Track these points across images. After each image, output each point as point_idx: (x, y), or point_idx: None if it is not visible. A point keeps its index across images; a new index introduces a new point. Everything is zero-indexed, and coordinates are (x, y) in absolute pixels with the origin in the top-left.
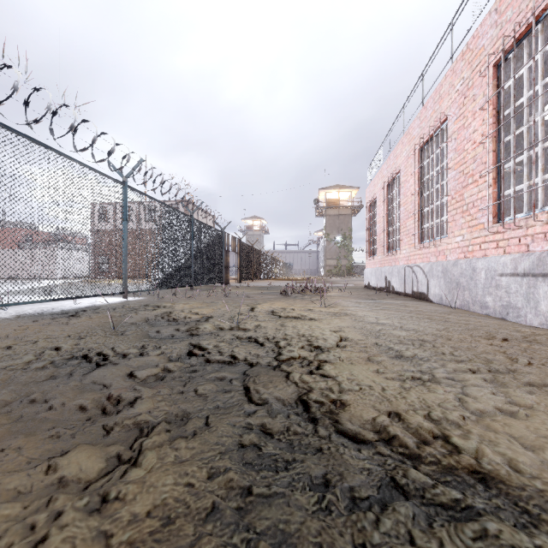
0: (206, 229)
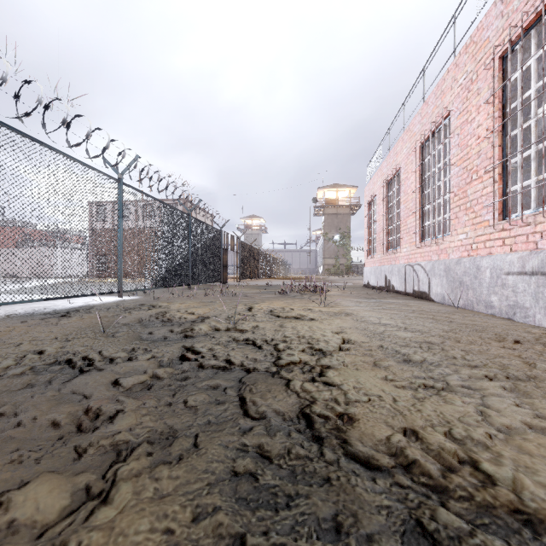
0: (204, 228)
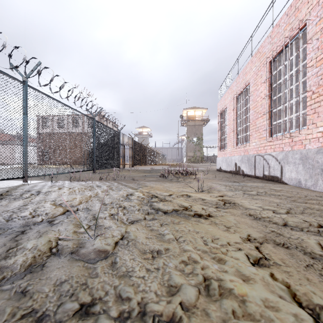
0: (106, 129)
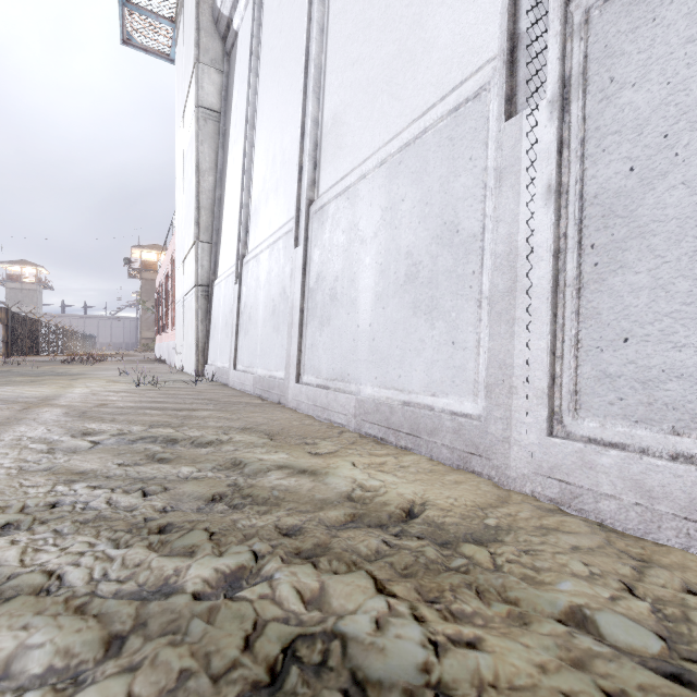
0: None
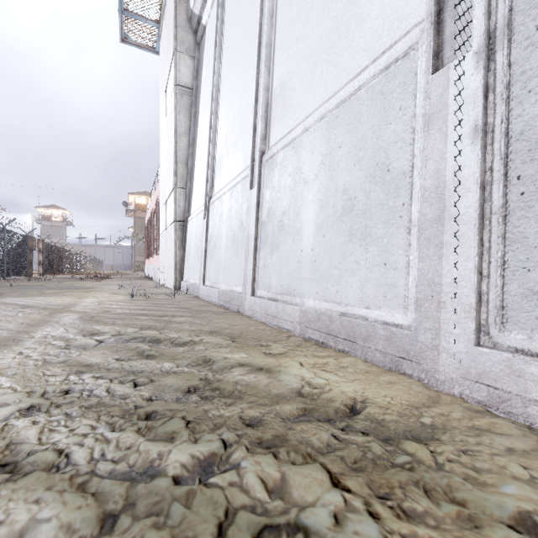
0: (15, 236)
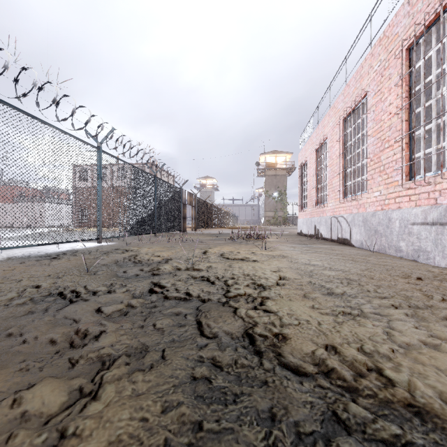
0: (167, 187)
